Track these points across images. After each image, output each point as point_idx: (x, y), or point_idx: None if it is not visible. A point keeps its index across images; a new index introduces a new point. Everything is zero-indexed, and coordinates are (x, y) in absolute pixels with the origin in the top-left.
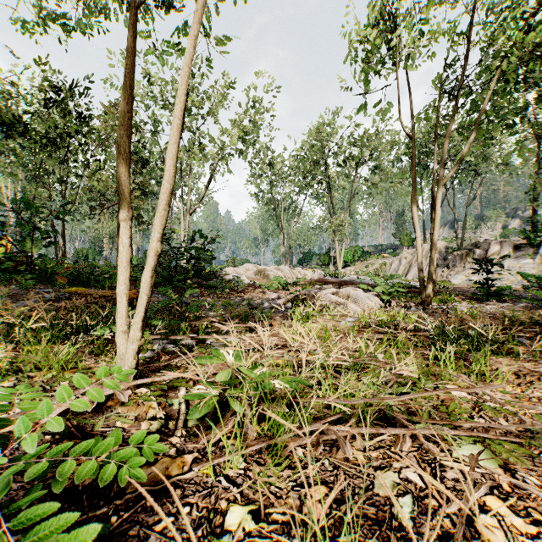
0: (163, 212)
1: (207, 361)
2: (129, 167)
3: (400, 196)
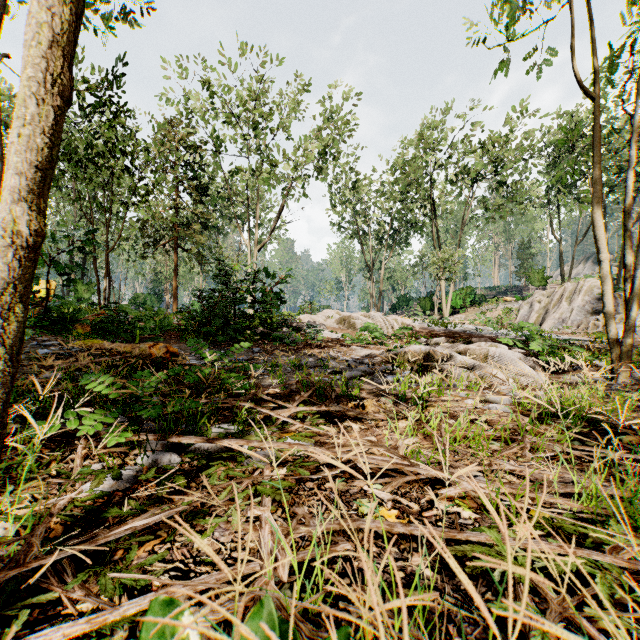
0: (32, 107)
1: None
2: None
3: (526, 222)
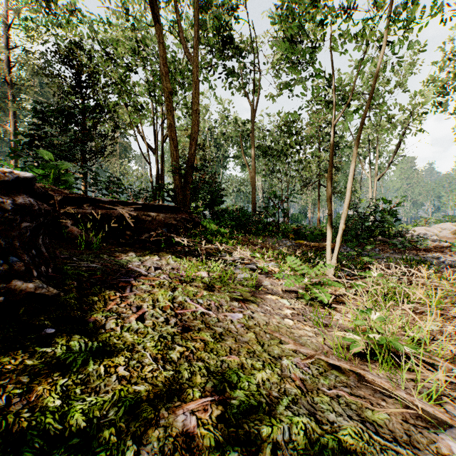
0: (345, 212)
1: (363, 274)
2: (331, 193)
3: None
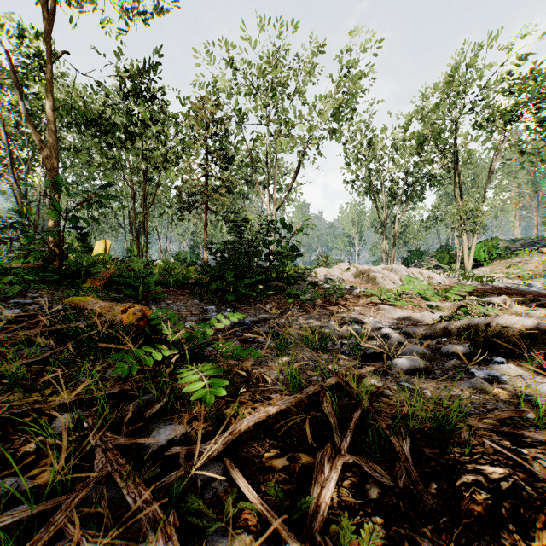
0: None
1: None
2: None
3: None
